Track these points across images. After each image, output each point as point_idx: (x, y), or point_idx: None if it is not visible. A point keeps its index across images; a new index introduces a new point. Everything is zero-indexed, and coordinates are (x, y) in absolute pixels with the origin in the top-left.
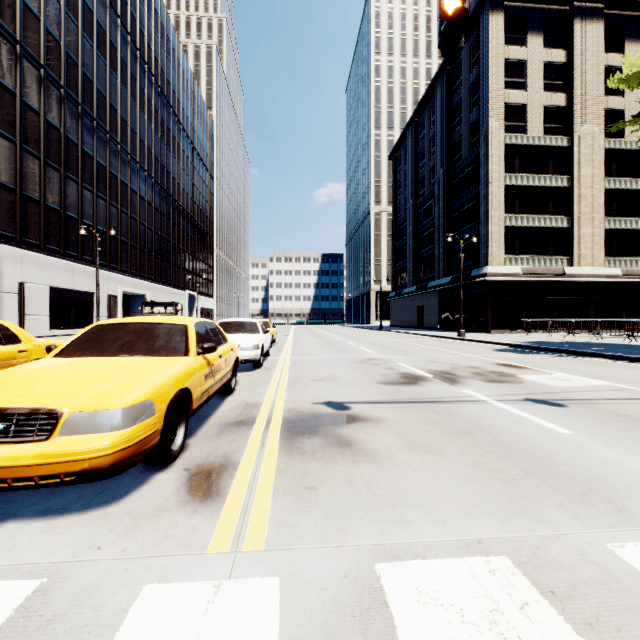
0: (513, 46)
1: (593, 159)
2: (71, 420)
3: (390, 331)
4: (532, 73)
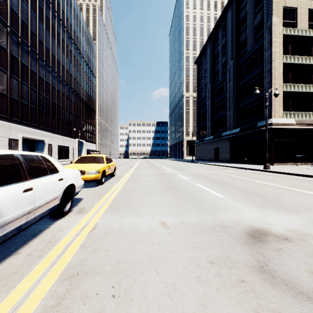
0: None
1: None
2: None
3: (200, 163)
4: None
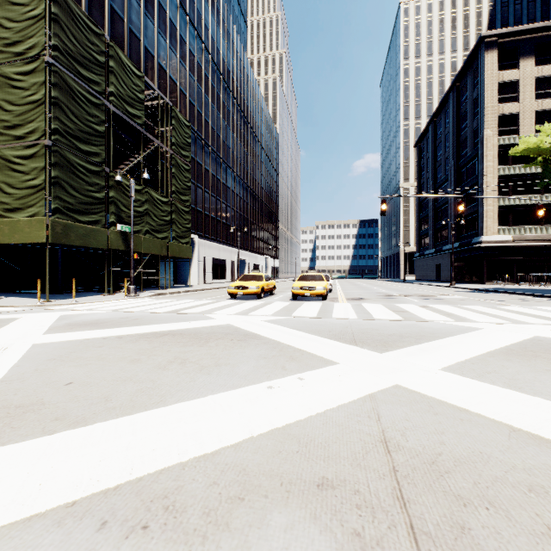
0: (507, 71)
1: None
2: (317, 288)
3: (410, 283)
4: (524, 88)
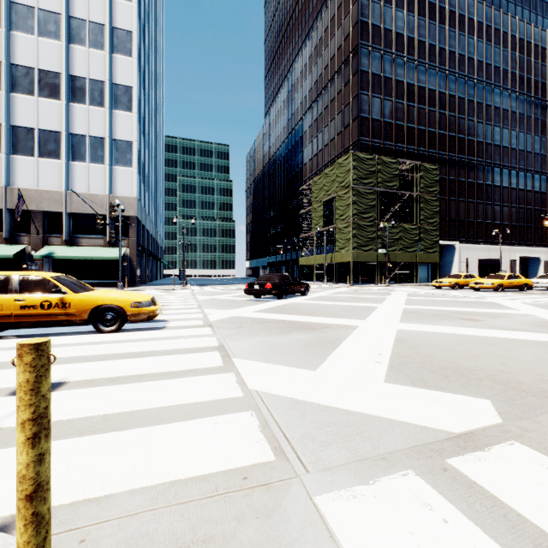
0: None
1: None
2: (485, 283)
3: None
4: None
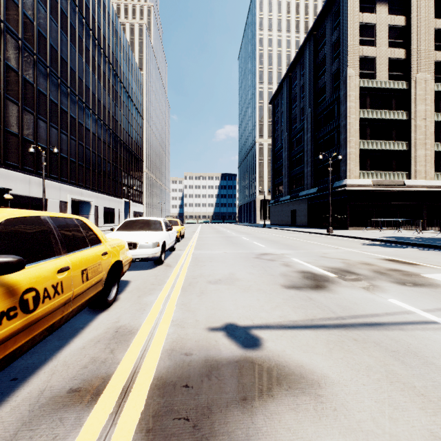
0: (365, 13)
1: (426, 98)
2: None
3: (272, 228)
4: (380, 33)
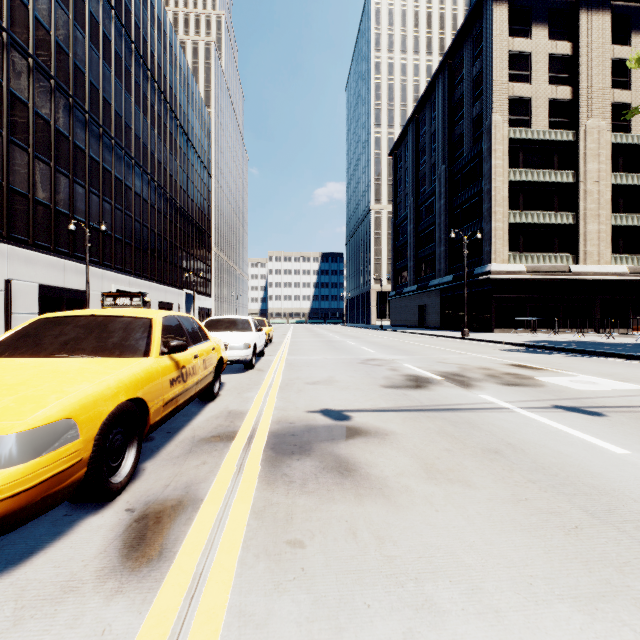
0: (517, 38)
1: (599, 154)
2: None
3: (391, 330)
4: (537, 66)
